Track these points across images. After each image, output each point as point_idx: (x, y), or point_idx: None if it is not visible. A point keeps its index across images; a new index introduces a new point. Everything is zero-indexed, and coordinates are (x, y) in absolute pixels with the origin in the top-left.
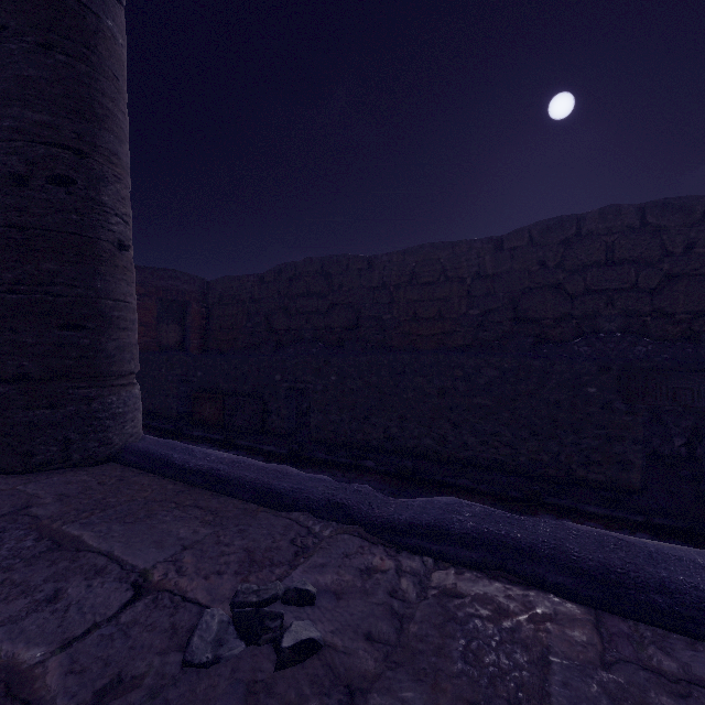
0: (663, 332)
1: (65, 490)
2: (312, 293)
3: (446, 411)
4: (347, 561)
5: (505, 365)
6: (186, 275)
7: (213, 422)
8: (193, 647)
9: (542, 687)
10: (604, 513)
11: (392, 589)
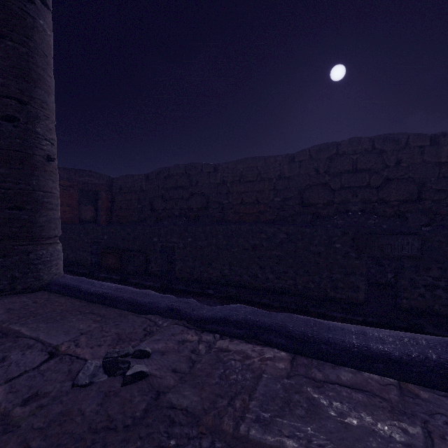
0: (384, 212)
1: (12, 306)
2: (179, 186)
3: (257, 259)
4: (173, 337)
5: (290, 231)
6: (98, 174)
7: (114, 268)
8: (78, 377)
9: (254, 387)
10: (341, 316)
11: (193, 349)
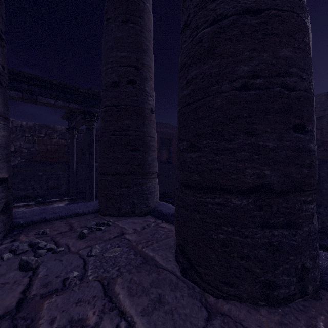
0: None
1: None
2: None
3: None
4: None
5: None
6: (171, 126)
7: None
8: None
9: None
10: None
11: None
